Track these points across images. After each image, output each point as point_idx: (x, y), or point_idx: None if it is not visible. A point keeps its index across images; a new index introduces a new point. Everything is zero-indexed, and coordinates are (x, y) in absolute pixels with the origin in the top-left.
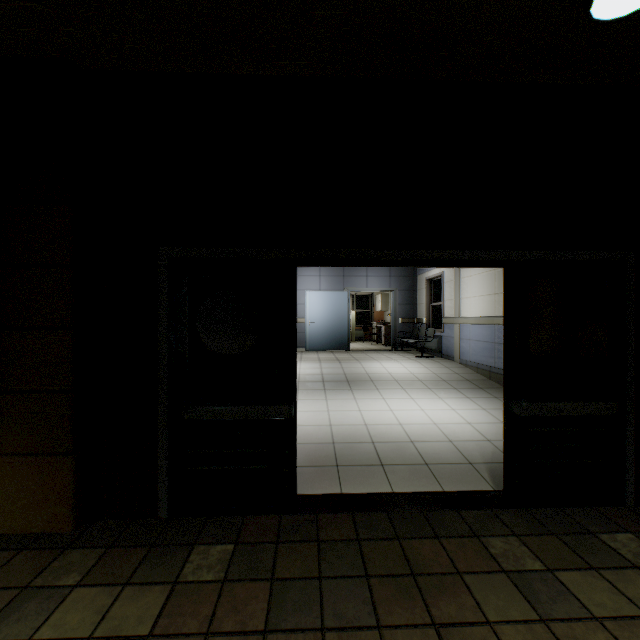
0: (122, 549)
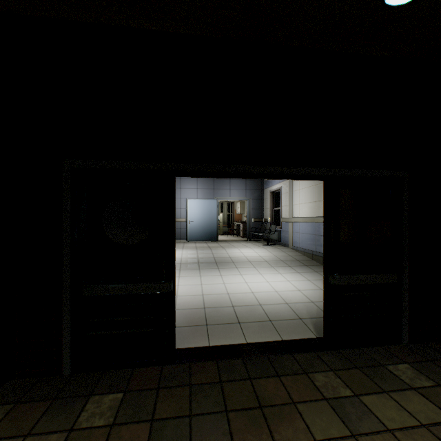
0: (28, 404)
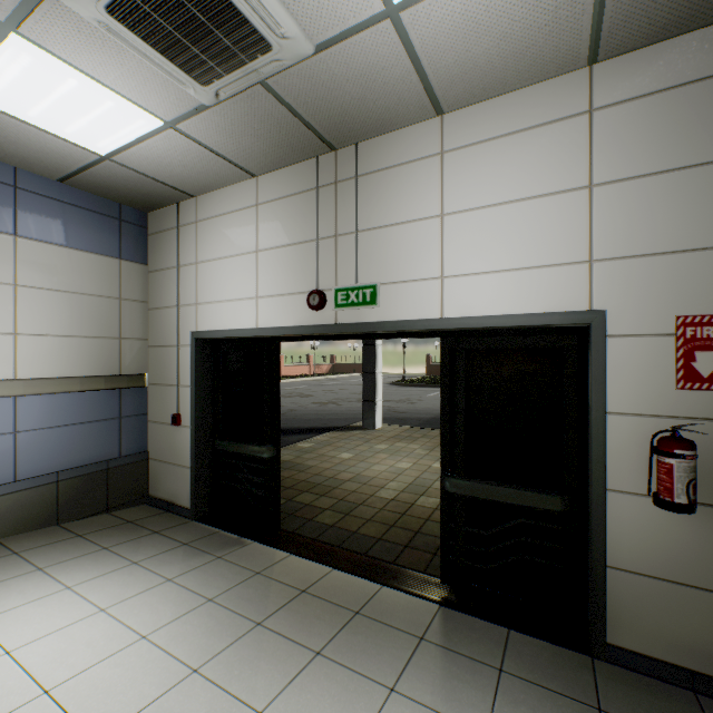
0: None
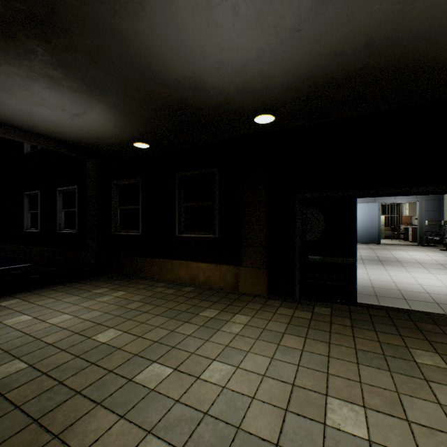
0: (287, 302)
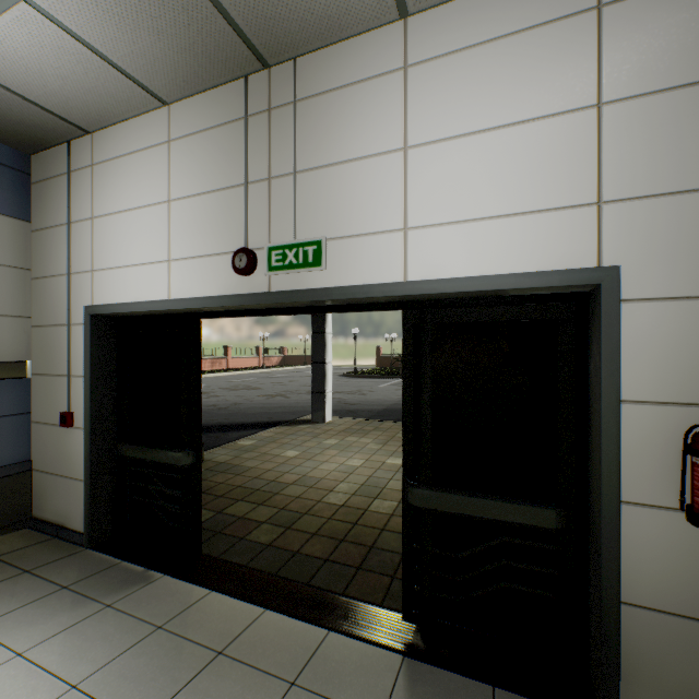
0: None
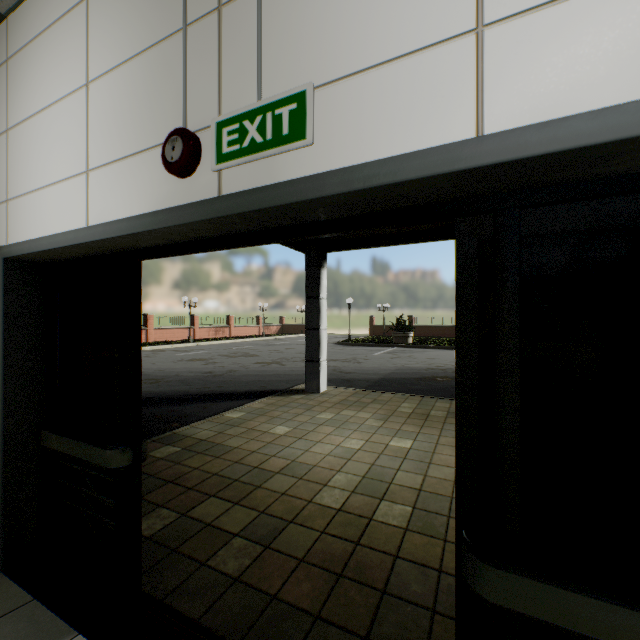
0: None
